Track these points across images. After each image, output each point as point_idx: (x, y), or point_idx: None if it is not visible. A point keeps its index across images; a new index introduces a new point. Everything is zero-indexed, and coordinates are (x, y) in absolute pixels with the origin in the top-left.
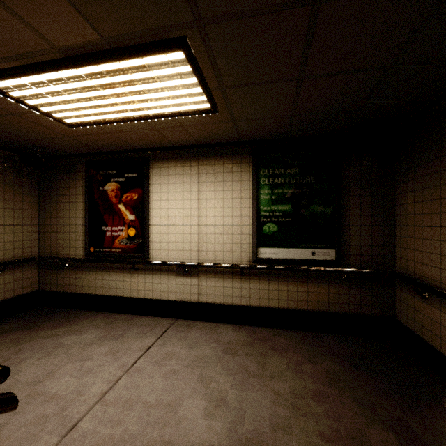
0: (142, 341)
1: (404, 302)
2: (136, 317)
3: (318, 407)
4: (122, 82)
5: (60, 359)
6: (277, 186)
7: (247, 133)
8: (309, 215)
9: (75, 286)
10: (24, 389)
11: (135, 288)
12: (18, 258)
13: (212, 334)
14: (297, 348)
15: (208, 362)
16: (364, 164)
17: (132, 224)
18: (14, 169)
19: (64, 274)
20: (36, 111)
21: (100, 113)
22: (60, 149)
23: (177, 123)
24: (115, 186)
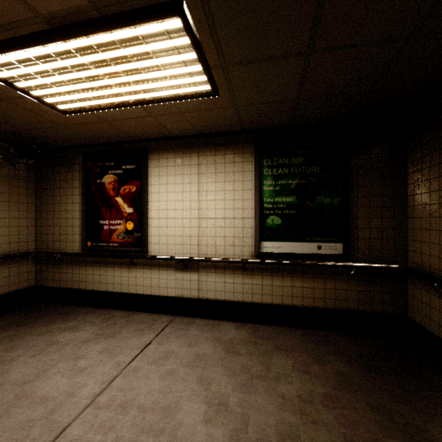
0: (139, 339)
1: (418, 298)
2: (134, 313)
3: (328, 413)
4: (115, 59)
5: (53, 358)
6: (280, 177)
7: (250, 120)
8: (314, 207)
9: (72, 282)
10: (12, 390)
11: (133, 283)
12: (14, 252)
13: (213, 332)
14: (303, 348)
15: (208, 361)
16: (373, 153)
17: (130, 217)
18: (10, 161)
19: (61, 269)
20: (26, 95)
21: (94, 98)
22: (57, 140)
23: (176, 109)
24: (112, 178)
